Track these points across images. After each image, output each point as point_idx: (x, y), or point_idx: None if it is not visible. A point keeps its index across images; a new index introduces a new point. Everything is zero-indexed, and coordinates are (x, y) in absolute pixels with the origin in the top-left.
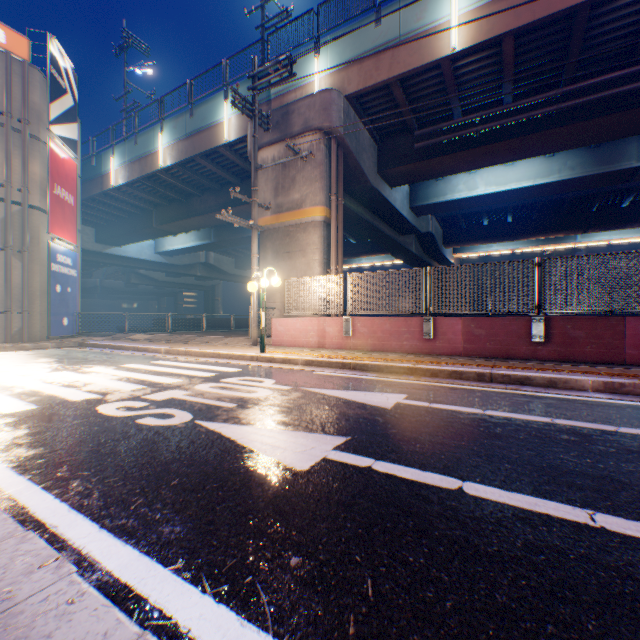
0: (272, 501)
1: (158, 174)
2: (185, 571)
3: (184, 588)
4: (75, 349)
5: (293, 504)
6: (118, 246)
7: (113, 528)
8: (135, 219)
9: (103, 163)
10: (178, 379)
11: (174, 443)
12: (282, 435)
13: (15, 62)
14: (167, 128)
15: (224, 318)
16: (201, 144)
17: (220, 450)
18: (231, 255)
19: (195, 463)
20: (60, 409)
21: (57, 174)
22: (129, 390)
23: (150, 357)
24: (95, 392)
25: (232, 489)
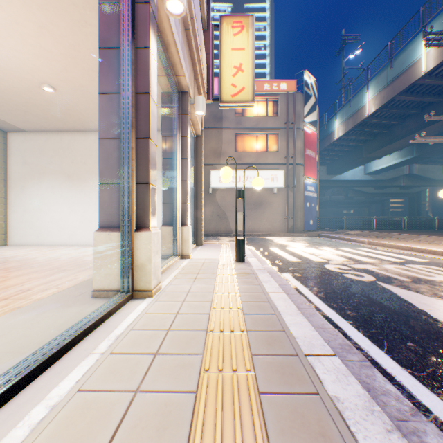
0: (408, 323)
1: (364, 121)
2: (352, 324)
3: (350, 327)
4: (314, 237)
5: (423, 329)
6: (338, 174)
7: (327, 304)
8: (349, 155)
9: (329, 126)
10: (371, 259)
11: (359, 287)
12: (439, 303)
13: (289, 95)
14: (370, 86)
15: (425, 220)
16: (398, 85)
17: (385, 297)
18: (436, 163)
19: (368, 297)
20: (308, 263)
21: (306, 143)
22: (340, 260)
23: (356, 245)
24: (323, 259)
25: (385, 312)
